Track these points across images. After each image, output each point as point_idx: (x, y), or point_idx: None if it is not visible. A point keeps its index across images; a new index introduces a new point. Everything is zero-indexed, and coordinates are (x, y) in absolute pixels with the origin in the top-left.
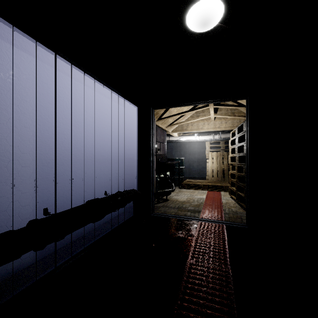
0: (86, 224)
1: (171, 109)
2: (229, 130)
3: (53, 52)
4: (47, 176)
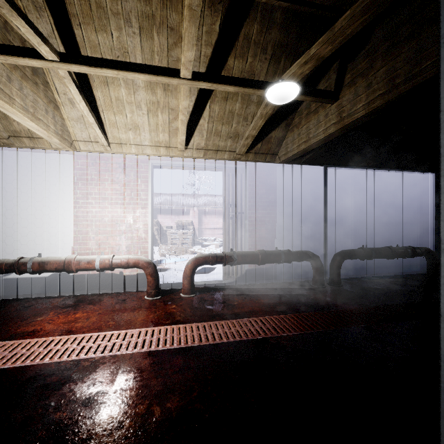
0: (384, 258)
1: None
2: None
3: (365, 169)
4: (358, 232)
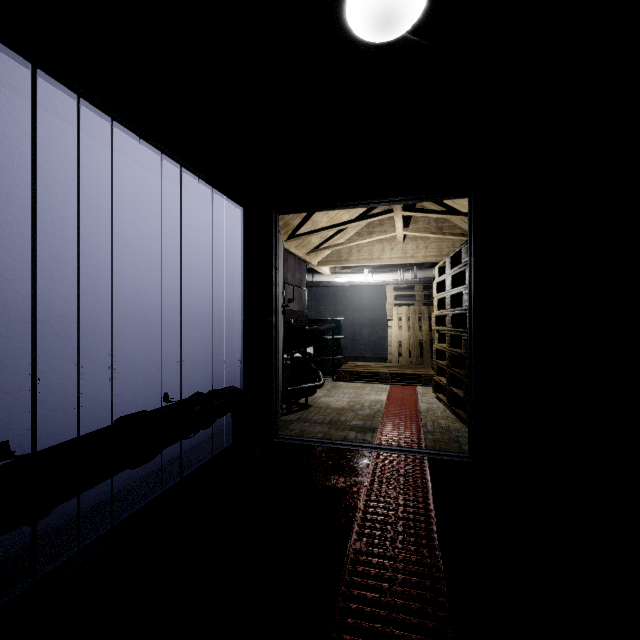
0: (113, 475)
1: (317, 216)
2: (432, 264)
3: (27, 63)
4: (19, 362)
